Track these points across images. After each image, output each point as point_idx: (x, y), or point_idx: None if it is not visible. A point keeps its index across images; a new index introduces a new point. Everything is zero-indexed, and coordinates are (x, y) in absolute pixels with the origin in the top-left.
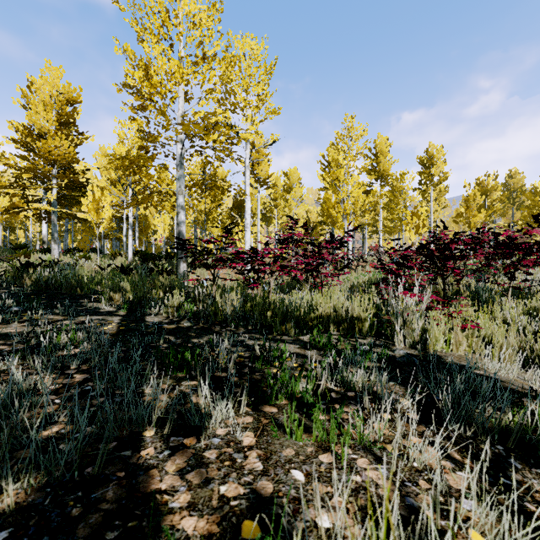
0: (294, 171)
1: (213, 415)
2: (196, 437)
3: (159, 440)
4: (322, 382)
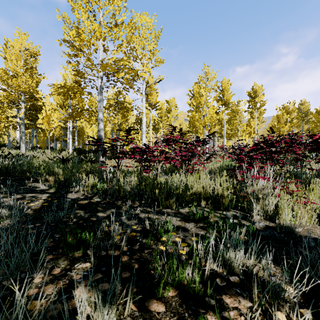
0: (173, 100)
1: None
2: None
3: None
4: (207, 267)
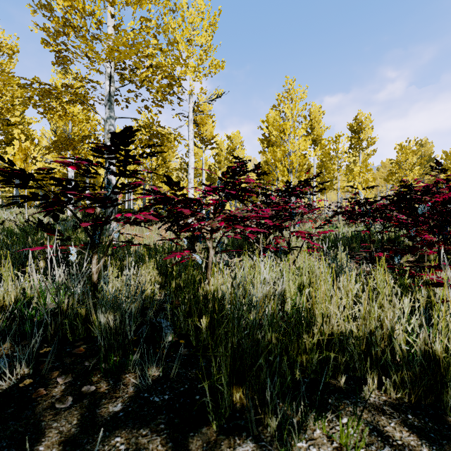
0: (237, 135)
1: None
2: None
3: None
4: None
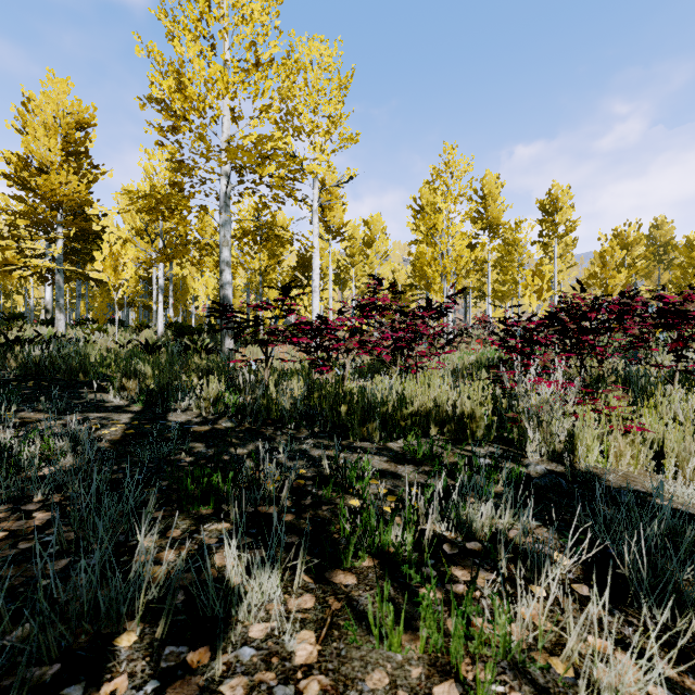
0: (377, 219)
1: (242, 603)
2: (211, 645)
3: (143, 655)
4: (428, 527)
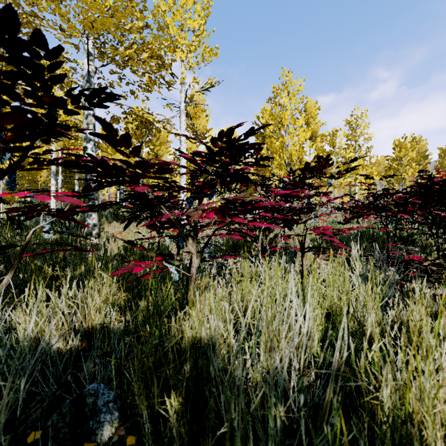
0: None
1: None
2: None
3: None
4: None
